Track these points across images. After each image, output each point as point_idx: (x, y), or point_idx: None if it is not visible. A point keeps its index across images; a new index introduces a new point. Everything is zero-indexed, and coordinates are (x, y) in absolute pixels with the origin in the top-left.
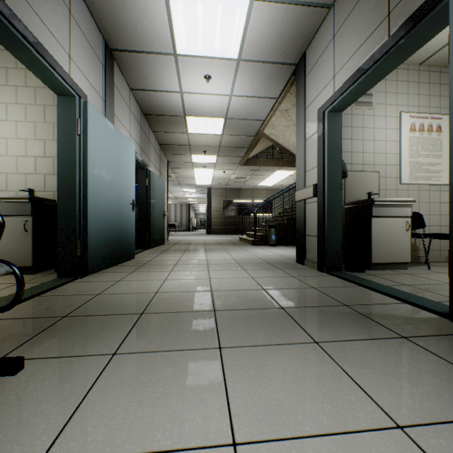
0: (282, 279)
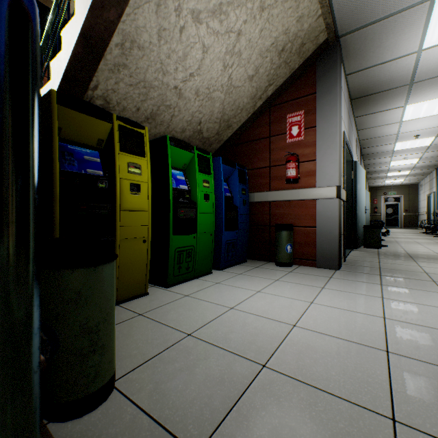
0: (393, 262)
